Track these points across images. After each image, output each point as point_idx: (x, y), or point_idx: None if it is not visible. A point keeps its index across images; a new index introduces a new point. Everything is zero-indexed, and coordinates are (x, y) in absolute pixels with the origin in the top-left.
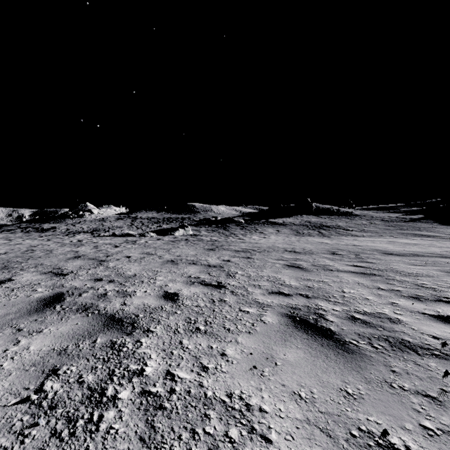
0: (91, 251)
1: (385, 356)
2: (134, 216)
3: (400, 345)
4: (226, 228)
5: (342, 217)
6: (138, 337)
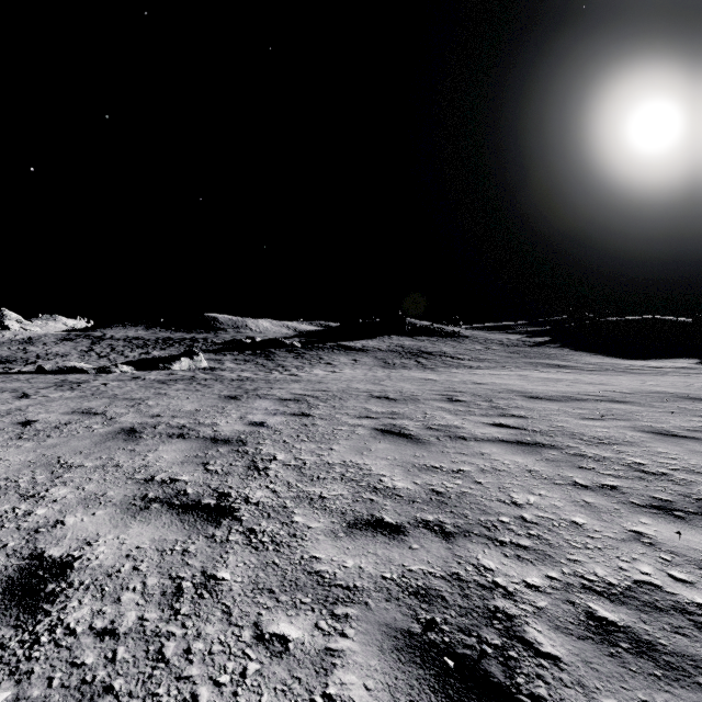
0: None
1: None
2: (99, 334)
3: None
4: (269, 357)
5: (448, 339)
6: None
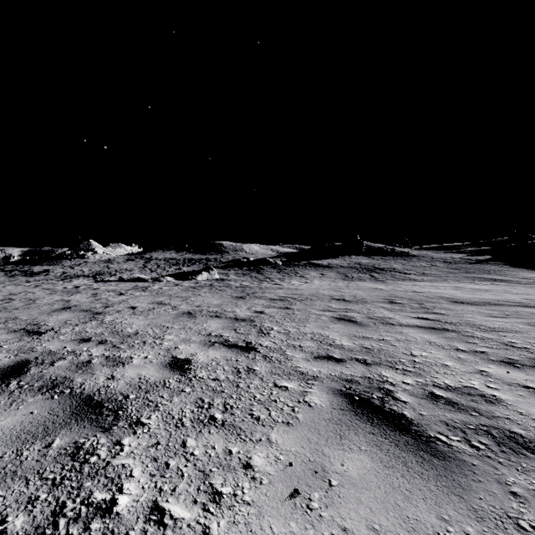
0: (86, 300)
1: (494, 463)
2: (148, 256)
3: (510, 442)
4: (259, 271)
5: (398, 258)
6: (120, 436)
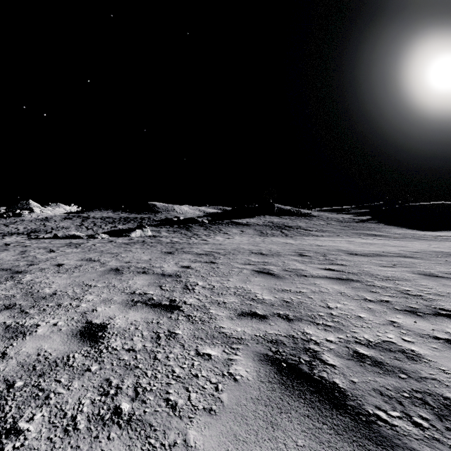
0: (11, 258)
1: (446, 449)
2: (86, 215)
3: (450, 414)
4: (188, 229)
5: (302, 218)
6: None
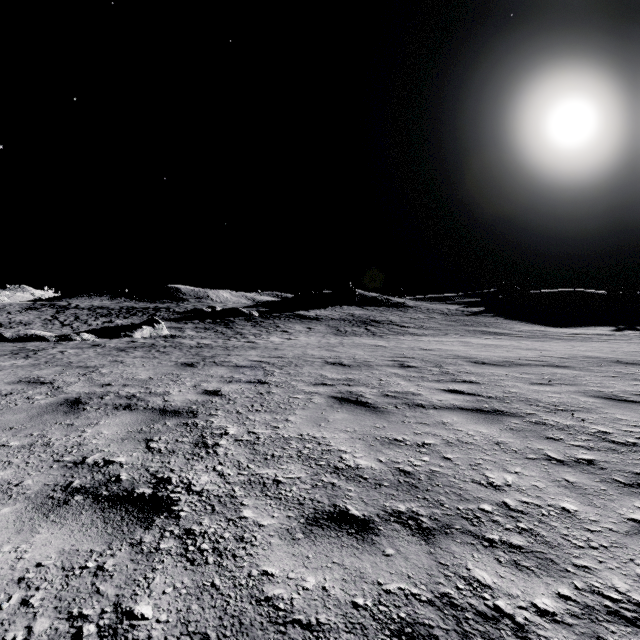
0: None
1: None
2: (64, 304)
3: None
4: (228, 325)
5: (394, 309)
6: None
